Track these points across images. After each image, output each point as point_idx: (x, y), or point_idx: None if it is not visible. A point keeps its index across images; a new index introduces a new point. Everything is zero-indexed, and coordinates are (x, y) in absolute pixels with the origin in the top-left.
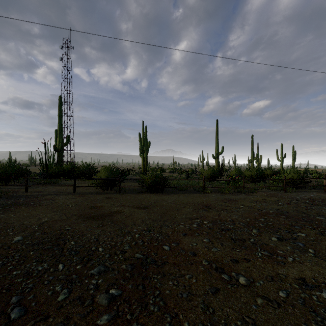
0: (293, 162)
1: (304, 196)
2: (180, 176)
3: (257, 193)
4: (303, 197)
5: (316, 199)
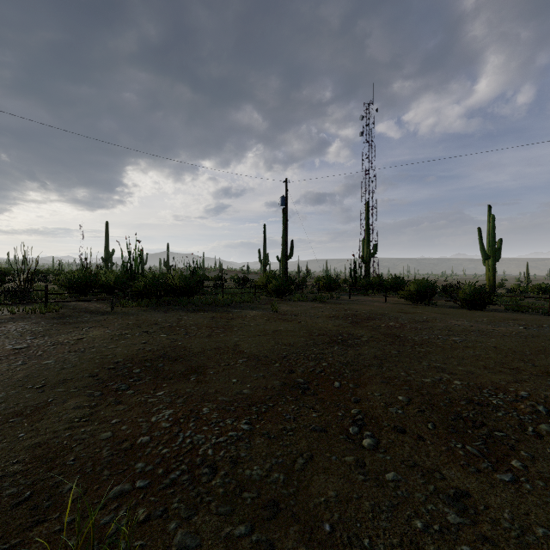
0: None
1: None
2: None
3: None
4: None
5: None
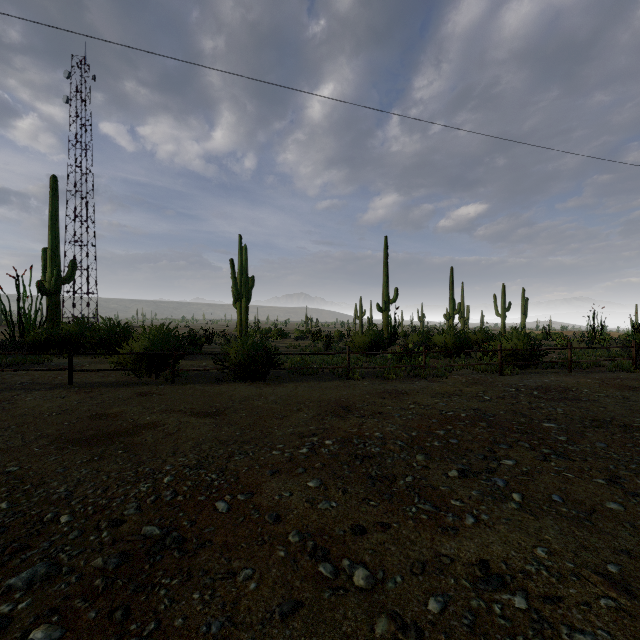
0: (522, 319)
1: (533, 382)
2: (313, 346)
3: (450, 378)
4: (529, 385)
5: (552, 388)
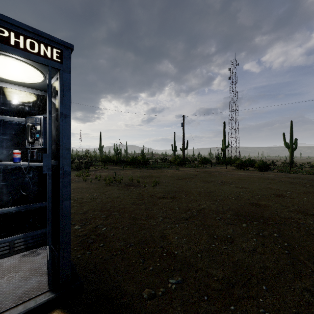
0: None
1: None
2: None
3: None
4: None
5: None
